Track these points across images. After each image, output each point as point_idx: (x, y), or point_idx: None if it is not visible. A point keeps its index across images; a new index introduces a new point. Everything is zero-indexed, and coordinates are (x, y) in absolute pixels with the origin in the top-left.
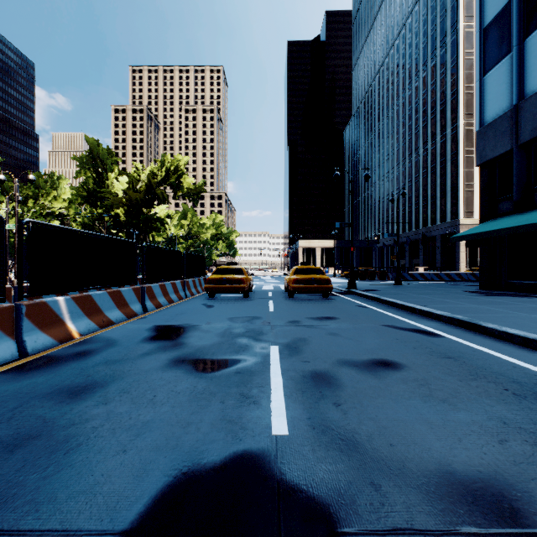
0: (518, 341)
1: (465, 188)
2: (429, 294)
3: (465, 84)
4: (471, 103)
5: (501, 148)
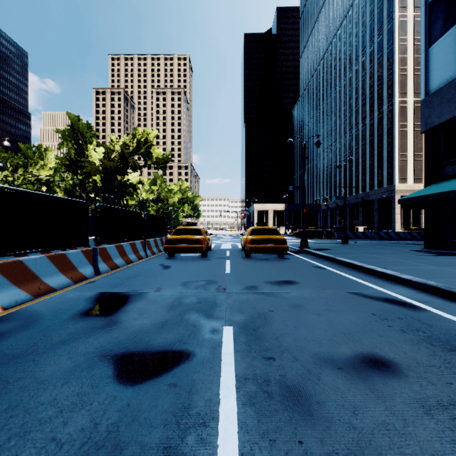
0: None
1: (399, 157)
2: (380, 253)
3: (399, 66)
4: (405, 83)
5: (447, 114)
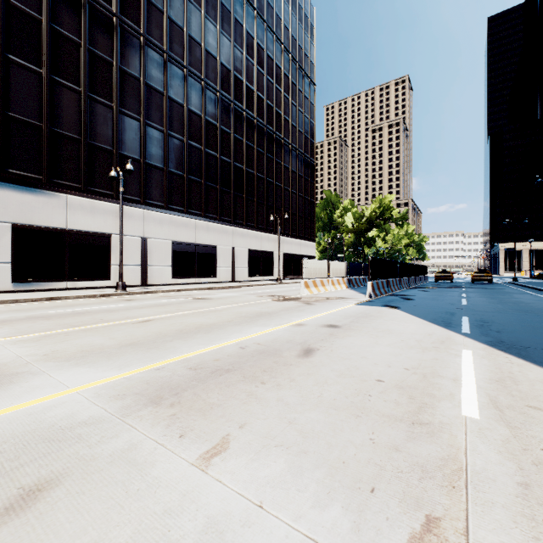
0: (525, 286)
1: None
2: None
3: None
4: None
5: None
